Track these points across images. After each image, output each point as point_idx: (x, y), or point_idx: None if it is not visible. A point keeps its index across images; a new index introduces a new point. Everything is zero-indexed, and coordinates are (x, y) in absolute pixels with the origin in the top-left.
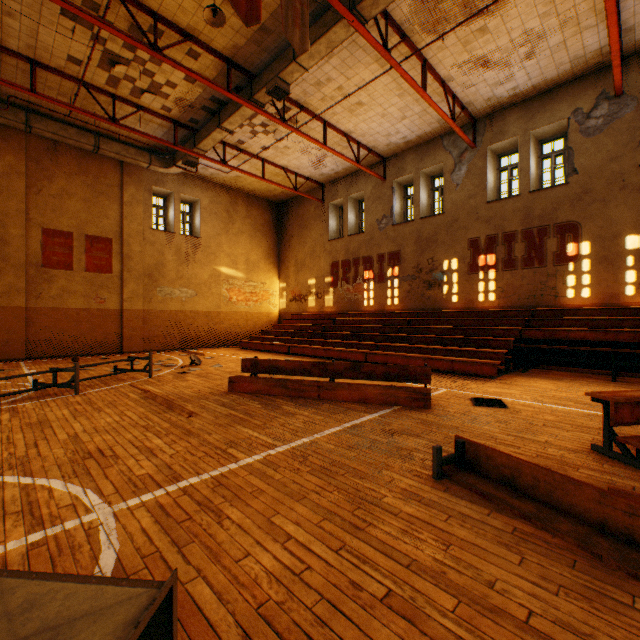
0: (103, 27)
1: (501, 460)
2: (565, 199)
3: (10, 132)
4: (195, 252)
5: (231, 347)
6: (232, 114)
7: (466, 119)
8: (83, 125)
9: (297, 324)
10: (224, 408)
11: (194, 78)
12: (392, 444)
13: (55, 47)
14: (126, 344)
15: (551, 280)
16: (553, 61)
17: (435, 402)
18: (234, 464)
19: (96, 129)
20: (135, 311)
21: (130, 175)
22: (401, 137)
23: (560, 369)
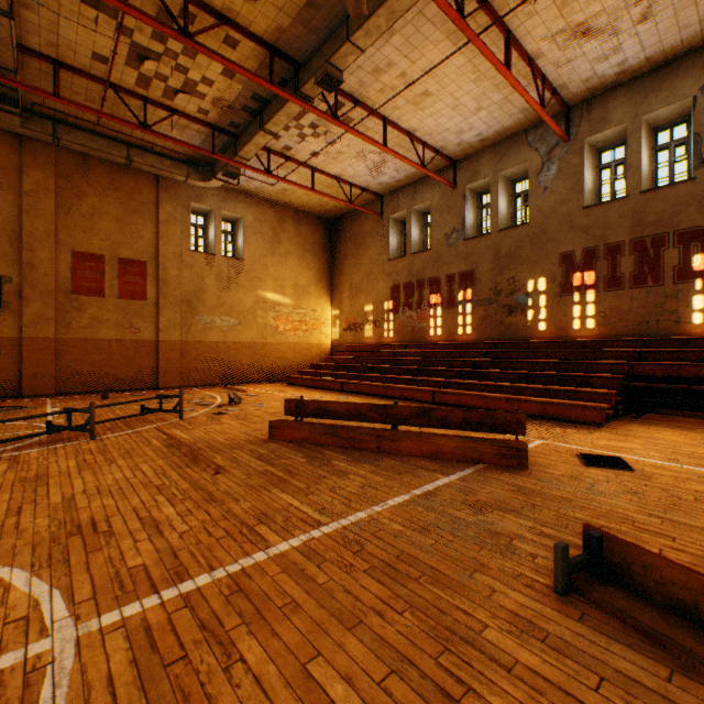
0: (125, 9)
1: (672, 574)
2: (690, 199)
3: (38, 146)
4: (238, 276)
5: (277, 383)
6: (276, 113)
7: (557, 107)
8: (114, 135)
9: (352, 357)
10: (260, 462)
11: (231, 69)
12: (483, 526)
13: (78, 43)
14: (162, 379)
15: (670, 302)
16: (676, 22)
17: (531, 459)
18: (262, 553)
19: (128, 139)
20: (172, 342)
21: (166, 191)
22: (475, 134)
23: (685, 414)
